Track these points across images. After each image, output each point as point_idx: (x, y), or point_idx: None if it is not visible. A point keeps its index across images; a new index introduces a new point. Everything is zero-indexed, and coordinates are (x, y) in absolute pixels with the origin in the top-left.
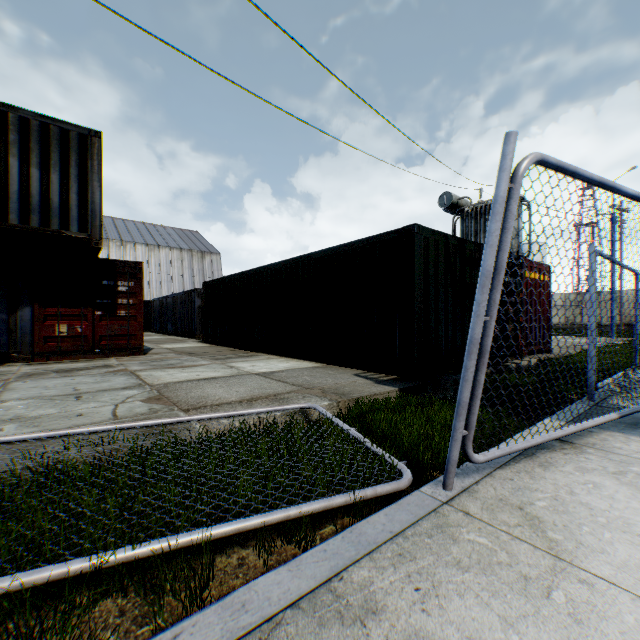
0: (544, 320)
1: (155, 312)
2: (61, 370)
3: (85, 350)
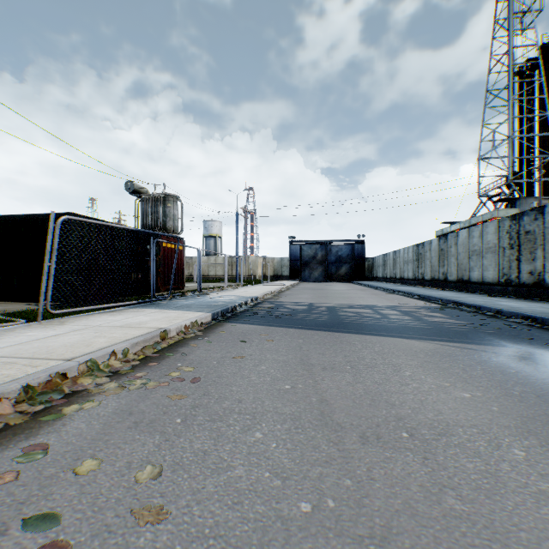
0: (180, 271)
1: None
2: None
3: None
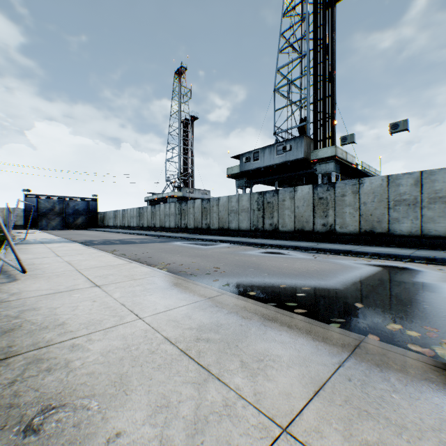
0: None
1: None
2: None
3: None
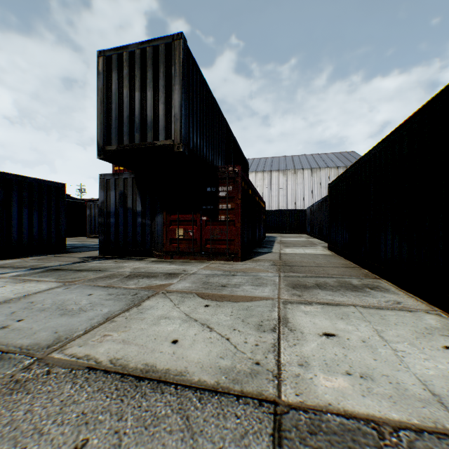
0: None
1: (307, 218)
2: (137, 273)
3: (194, 252)
